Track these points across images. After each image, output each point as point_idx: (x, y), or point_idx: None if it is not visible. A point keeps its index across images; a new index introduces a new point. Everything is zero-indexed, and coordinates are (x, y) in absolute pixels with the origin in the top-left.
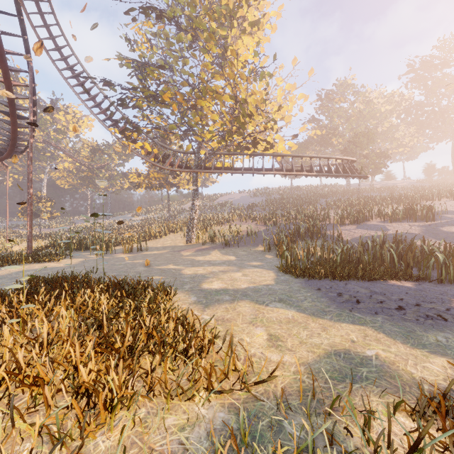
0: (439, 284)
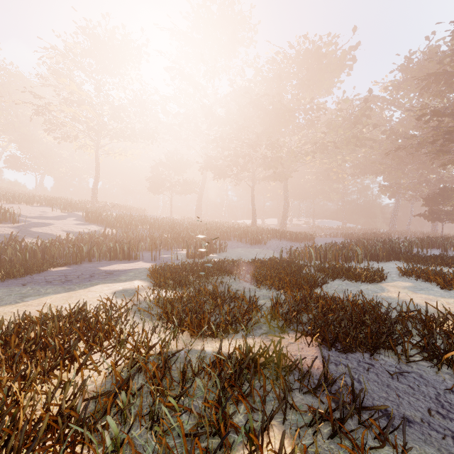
0: (76, 264)
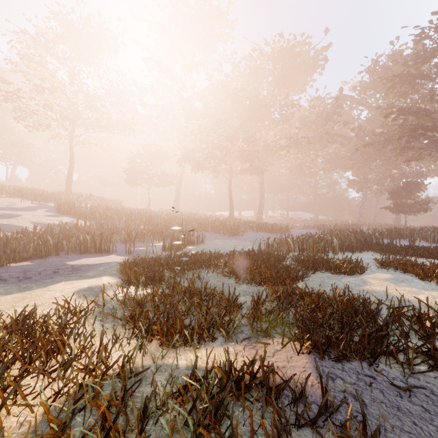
0: (41, 259)
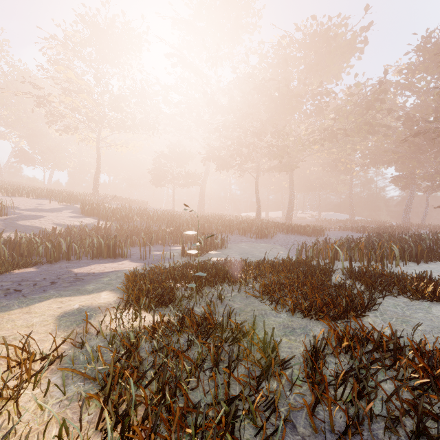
0: (50, 264)
